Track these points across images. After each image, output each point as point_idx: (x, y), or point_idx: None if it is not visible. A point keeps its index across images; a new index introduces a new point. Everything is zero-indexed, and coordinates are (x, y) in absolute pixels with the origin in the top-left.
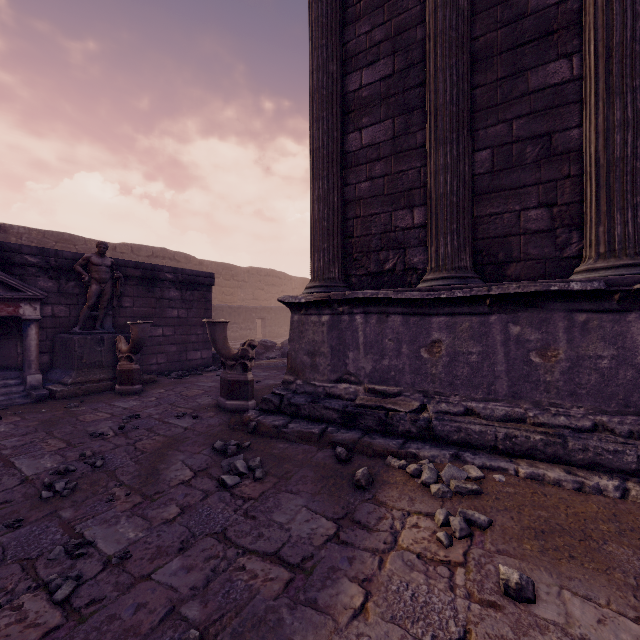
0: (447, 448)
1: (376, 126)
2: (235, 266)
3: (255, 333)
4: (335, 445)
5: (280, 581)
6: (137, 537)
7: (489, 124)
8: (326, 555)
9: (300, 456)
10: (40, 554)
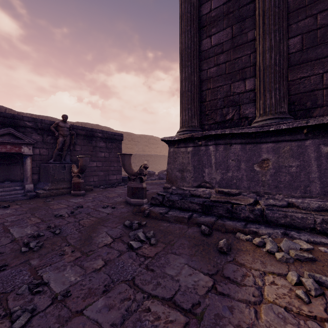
0: (277, 228)
1: (220, 32)
2: (133, 134)
3: None
4: (199, 225)
5: (178, 324)
6: (76, 280)
7: (299, 19)
8: (210, 303)
9: (177, 231)
10: (12, 290)
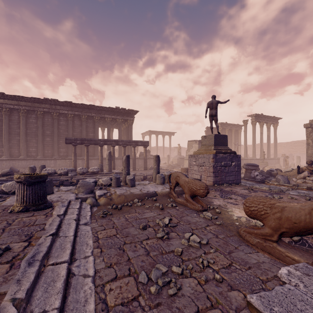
0: None
1: None
2: None
3: None
4: None
5: None
6: None
7: (12, 141)
8: None
9: None
10: None
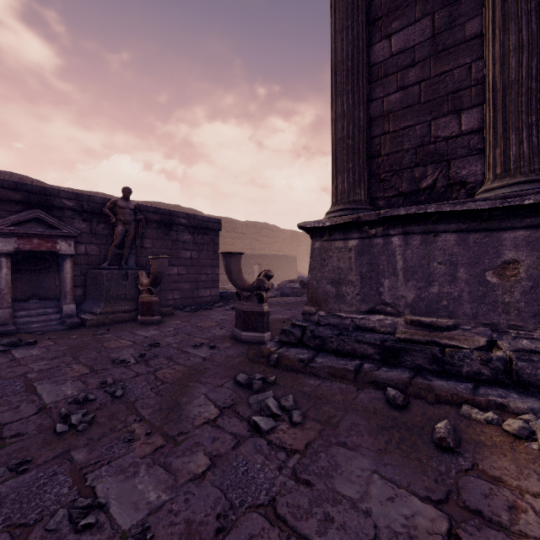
0: None
1: (410, 28)
2: (235, 220)
3: (253, 277)
4: (379, 385)
5: None
6: (159, 501)
7: None
8: None
9: (339, 396)
10: (39, 518)
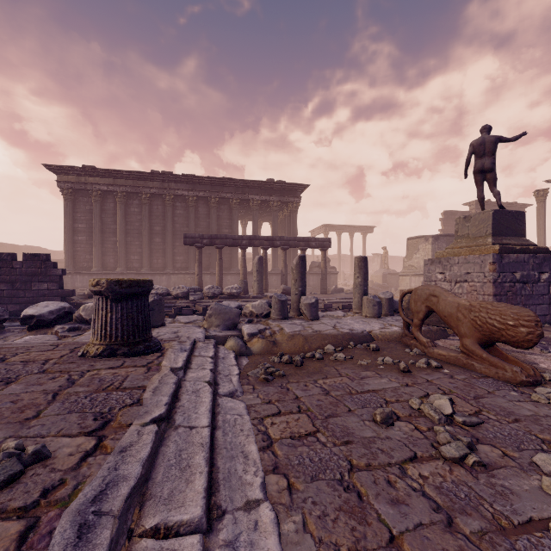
0: None
1: (82, 237)
2: None
3: None
4: None
5: None
6: None
7: (105, 244)
8: None
9: None
10: None
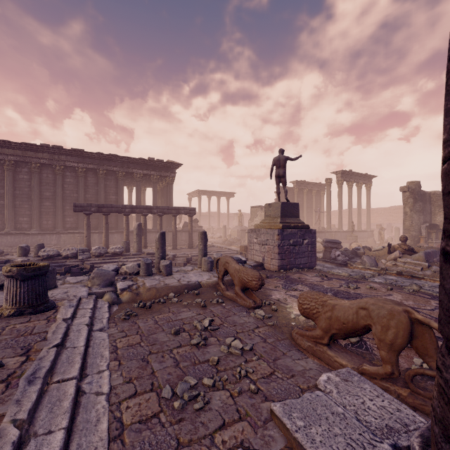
0: None
1: None
2: None
3: None
4: None
5: None
6: None
7: None
8: None
9: None
10: None
